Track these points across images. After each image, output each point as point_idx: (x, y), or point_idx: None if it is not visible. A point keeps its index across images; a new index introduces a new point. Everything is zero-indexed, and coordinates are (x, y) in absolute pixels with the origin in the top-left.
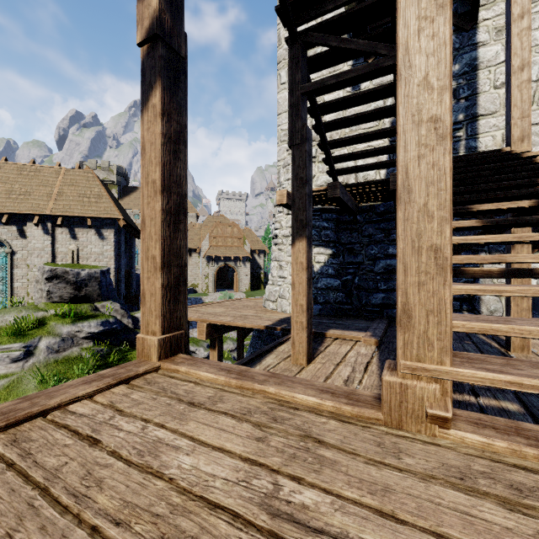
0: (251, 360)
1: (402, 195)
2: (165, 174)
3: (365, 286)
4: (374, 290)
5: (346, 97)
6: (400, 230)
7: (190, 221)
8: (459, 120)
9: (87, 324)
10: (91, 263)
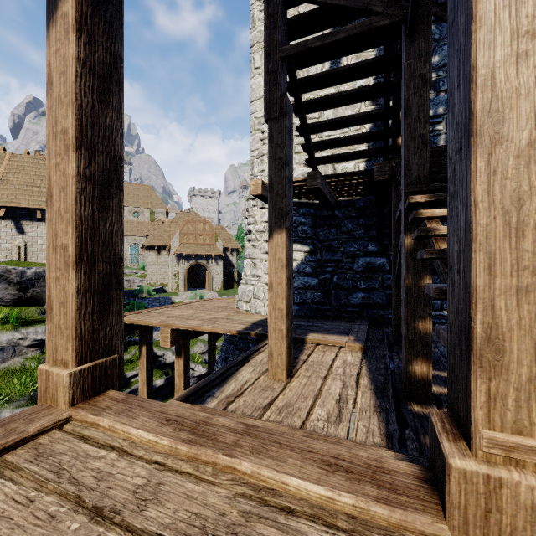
0: (220, 376)
1: (484, 129)
2: (83, 122)
3: (344, 285)
4: (353, 289)
5: (330, 71)
6: (480, 192)
7: (160, 218)
8: (439, 114)
9: (32, 330)
10: (41, 260)
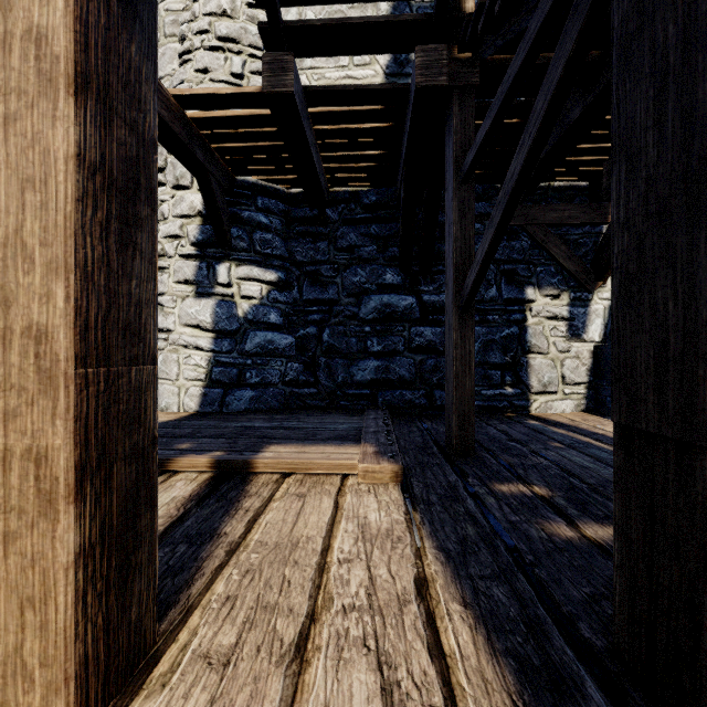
0: None
1: None
2: None
3: (342, 347)
4: (359, 354)
5: None
6: None
7: None
8: None
9: None
10: None
